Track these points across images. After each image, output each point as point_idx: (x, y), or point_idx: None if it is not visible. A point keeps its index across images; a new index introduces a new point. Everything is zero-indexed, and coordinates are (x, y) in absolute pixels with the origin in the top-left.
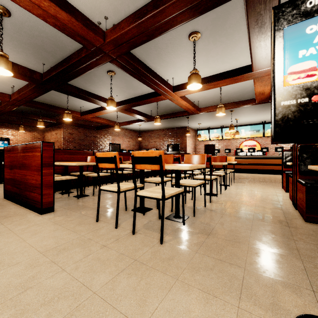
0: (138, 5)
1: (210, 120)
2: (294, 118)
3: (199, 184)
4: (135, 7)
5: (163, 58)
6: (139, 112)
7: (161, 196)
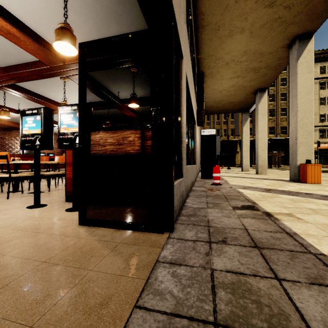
0: (11, 59)
1: None
2: (24, 143)
3: (56, 173)
4: (9, 59)
5: (49, 86)
6: None
7: (9, 175)
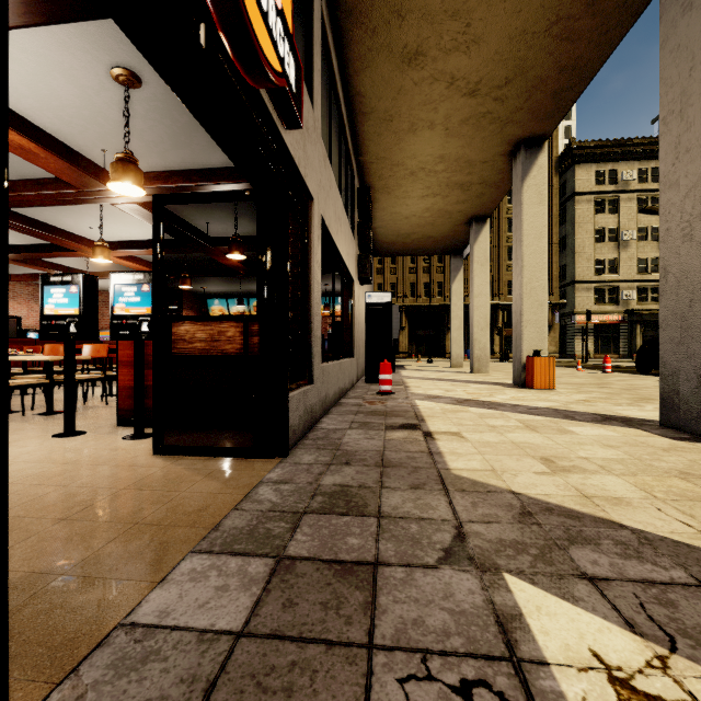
0: None
1: (220, 284)
2: (47, 330)
3: (89, 377)
4: None
5: (67, 207)
6: (51, 263)
7: None
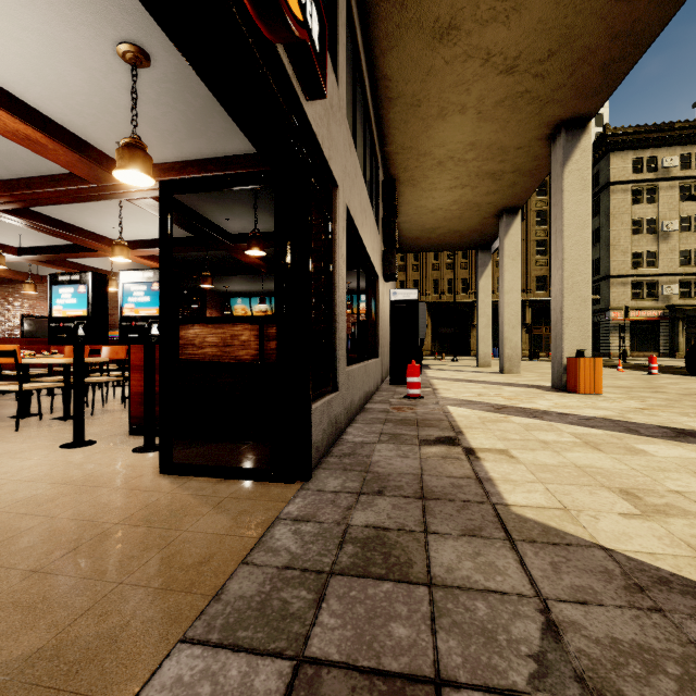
0: (17, 162)
1: (243, 283)
2: (55, 333)
3: (106, 380)
4: (13, 162)
5: (88, 206)
6: (77, 264)
7: (19, 388)
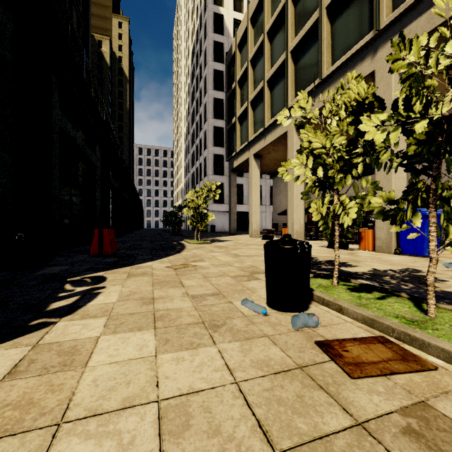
0: None
1: None
2: None
3: None
4: None
5: None
6: None
7: None
